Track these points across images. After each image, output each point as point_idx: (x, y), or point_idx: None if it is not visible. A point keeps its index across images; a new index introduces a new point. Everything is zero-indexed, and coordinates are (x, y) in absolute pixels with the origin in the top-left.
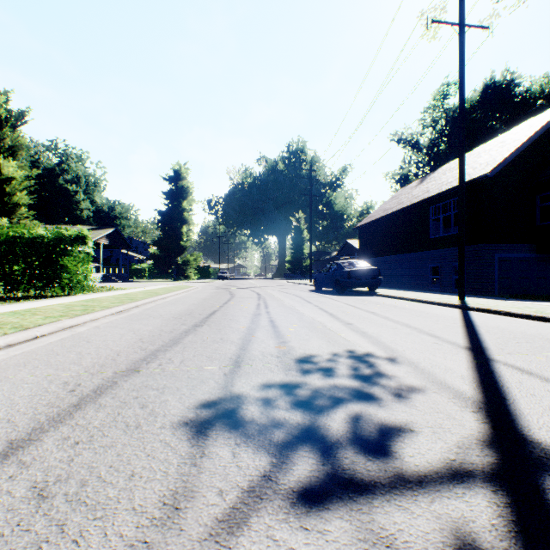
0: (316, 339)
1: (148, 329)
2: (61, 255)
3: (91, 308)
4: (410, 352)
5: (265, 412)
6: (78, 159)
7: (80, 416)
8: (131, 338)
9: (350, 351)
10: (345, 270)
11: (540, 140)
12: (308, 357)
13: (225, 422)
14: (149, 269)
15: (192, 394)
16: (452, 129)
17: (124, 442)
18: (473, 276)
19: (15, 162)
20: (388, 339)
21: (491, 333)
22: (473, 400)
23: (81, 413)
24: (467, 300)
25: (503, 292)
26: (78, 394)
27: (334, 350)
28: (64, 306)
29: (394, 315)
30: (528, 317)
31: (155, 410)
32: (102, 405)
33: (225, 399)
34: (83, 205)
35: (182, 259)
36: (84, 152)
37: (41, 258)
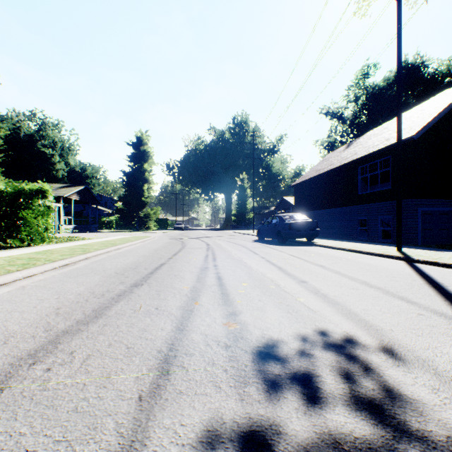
0: (273, 308)
1: (77, 291)
2: (20, 208)
3: (33, 262)
4: (403, 335)
5: None
6: (55, 127)
7: None
8: (47, 306)
9: (322, 331)
10: (286, 222)
11: None
12: (270, 346)
13: None
14: (116, 221)
15: None
16: (372, 103)
17: None
18: None
19: None
20: (358, 306)
21: None
22: None
23: None
24: (405, 251)
25: (425, 242)
26: None
27: (301, 330)
28: (8, 259)
29: (344, 269)
30: None
31: None
32: None
33: None
34: (59, 167)
35: (144, 213)
36: (60, 121)
37: (1, 211)
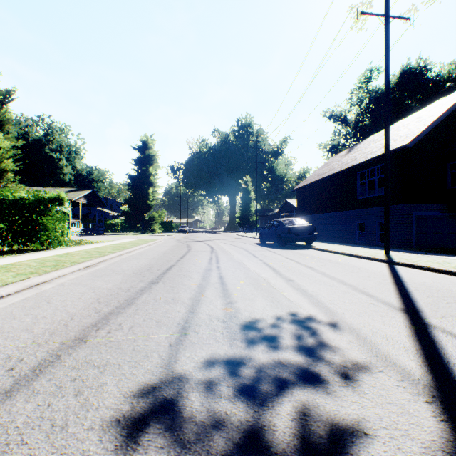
0: (261, 299)
1: (107, 287)
2: (40, 215)
3: (61, 264)
4: (349, 315)
5: (206, 402)
6: (62, 131)
7: (5, 409)
8: (89, 297)
9: (292, 313)
10: (285, 227)
11: (451, 116)
12: (253, 321)
13: (161, 419)
14: (121, 224)
15: (133, 373)
16: (374, 107)
17: (41, 455)
18: (394, 231)
19: (2, 134)
20: (327, 298)
21: (421, 291)
22: (423, 384)
23: (8, 405)
24: (391, 254)
25: (419, 245)
26: (15, 375)
27: (278, 312)
28: (38, 261)
29: (329, 271)
30: (449, 273)
31: (89, 399)
32: (35, 391)
33: (166, 381)
34: (66, 170)
35: (149, 216)
36: (66, 126)
37: (23, 217)
